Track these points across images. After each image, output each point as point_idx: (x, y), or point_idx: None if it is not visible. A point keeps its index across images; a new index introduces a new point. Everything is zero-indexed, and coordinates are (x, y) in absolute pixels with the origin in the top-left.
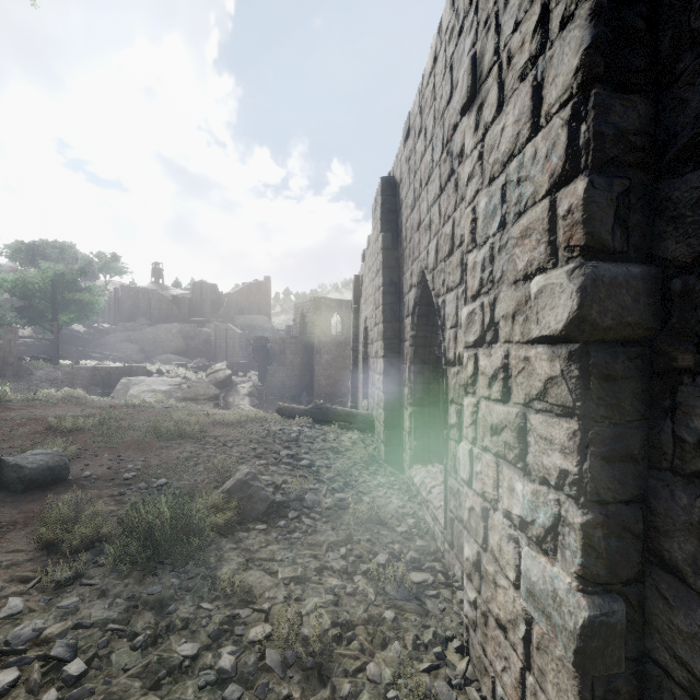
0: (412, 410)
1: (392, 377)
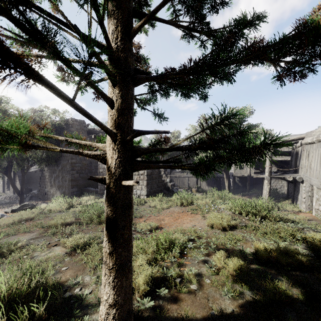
0: (7, 186)
1: (4, 184)
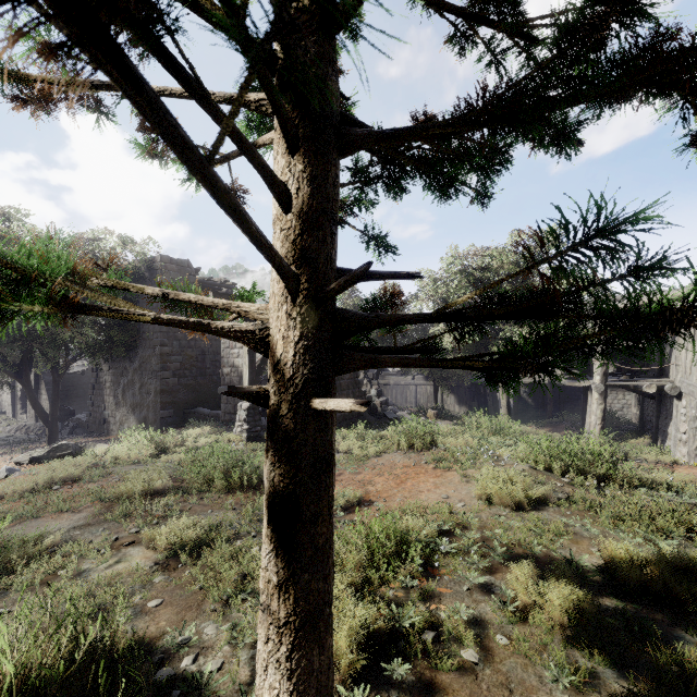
0: (21, 405)
1: (14, 399)
